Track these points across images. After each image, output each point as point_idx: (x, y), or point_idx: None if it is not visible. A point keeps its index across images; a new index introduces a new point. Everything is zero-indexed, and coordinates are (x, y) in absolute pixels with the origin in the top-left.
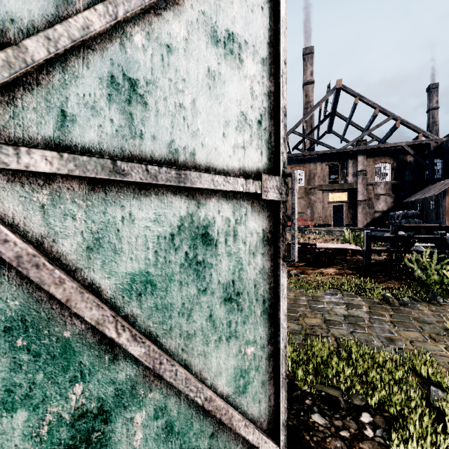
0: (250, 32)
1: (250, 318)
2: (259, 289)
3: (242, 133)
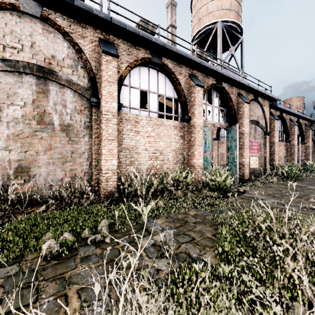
0: (236, 138)
1: (236, 166)
2: (236, 163)
3: (235, 148)
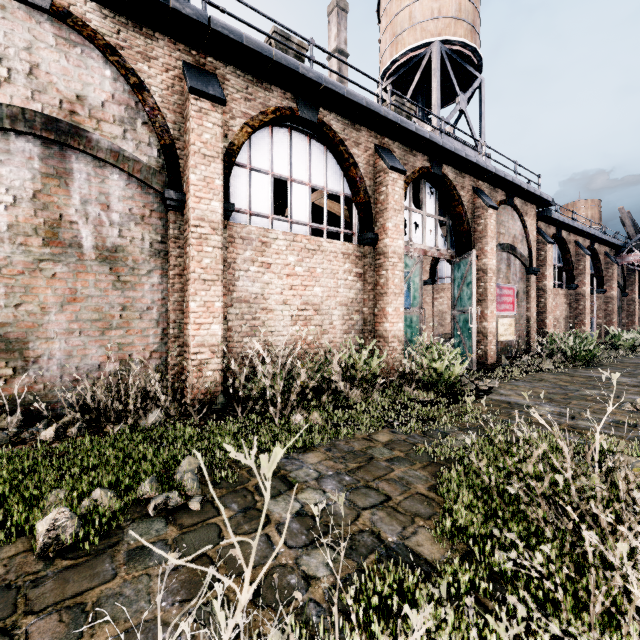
0: (470, 280)
1: (470, 337)
2: (471, 332)
3: (469, 301)
